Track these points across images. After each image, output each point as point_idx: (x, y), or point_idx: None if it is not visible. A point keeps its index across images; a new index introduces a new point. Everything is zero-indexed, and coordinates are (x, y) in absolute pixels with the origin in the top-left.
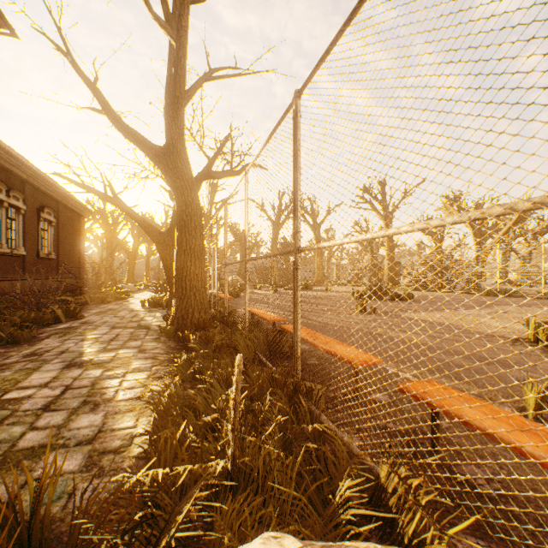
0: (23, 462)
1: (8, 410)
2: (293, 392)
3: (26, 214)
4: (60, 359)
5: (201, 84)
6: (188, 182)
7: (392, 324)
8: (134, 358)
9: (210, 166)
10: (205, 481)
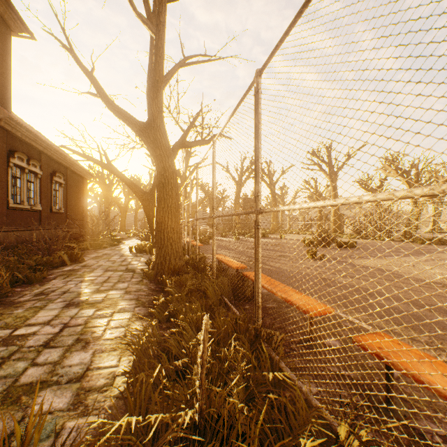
0: (22, 398)
1: (16, 346)
2: (254, 337)
3: (42, 178)
4: (62, 298)
5: (177, 69)
6: (166, 151)
7: (353, 290)
8: (120, 299)
9: (184, 137)
10: (174, 433)
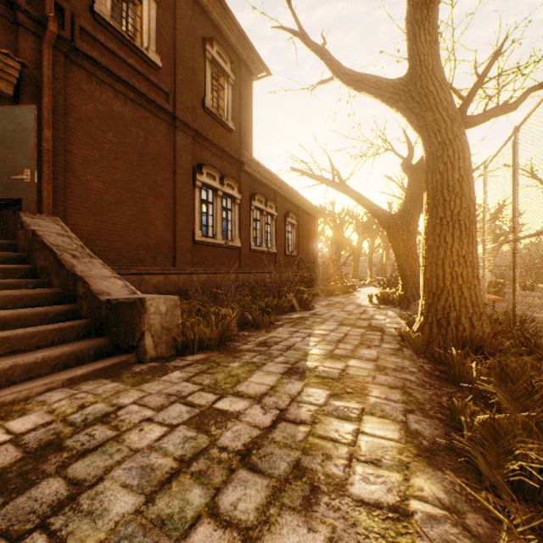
0: None
1: (207, 436)
2: None
3: (276, 219)
4: (283, 357)
5: None
6: (446, 111)
7: None
8: (369, 380)
9: (462, 109)
10: None
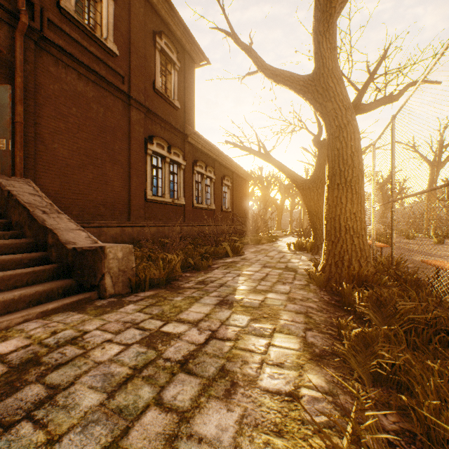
0: None
1: (155, 351)
2: None
3: (215, 182)
4: (217, 292)
5: None
6: (342, 102)
7: None
8: (281, 308)
9: (358, 98)
10: None
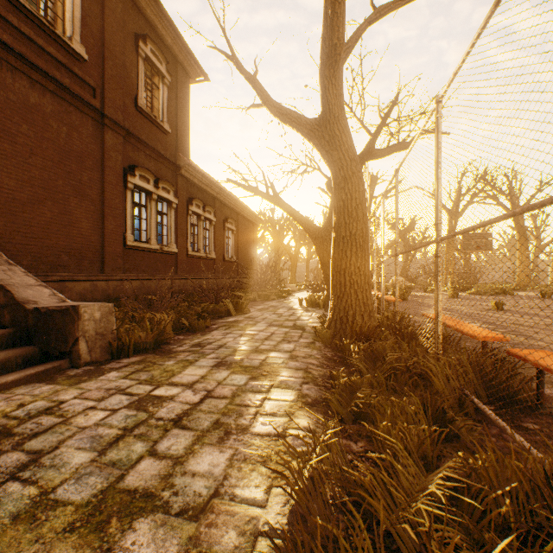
0: (111, 521)
1: (146, 413)
2: None
3: (215, 225)
4: (215, 354)
5: (363, 29)
6: (347, 152)
7: None
8: (282, 366)
9: (371, 143)
10: None
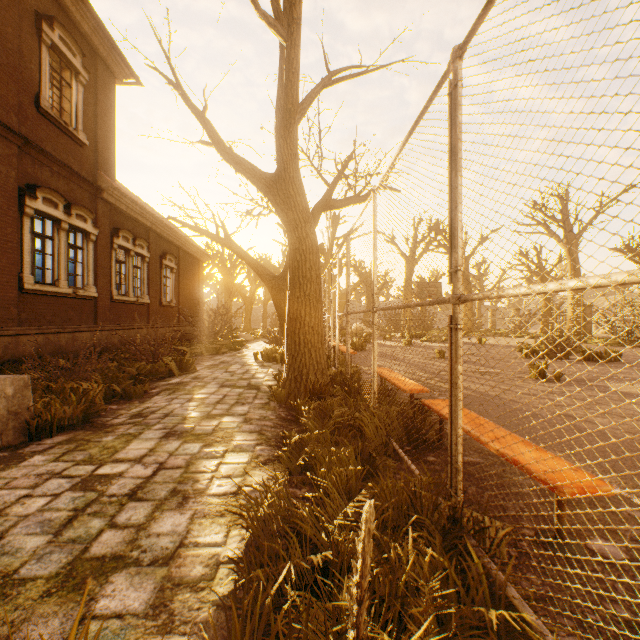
0: (87, 581)
1: (95, 492)
2: (449, 522)
3: (149, 262)
4: (162, 424)
5: (318, 92)
6: (302, 214)
7: None
8: (237, 430)
9: (329, 194)
10: None
